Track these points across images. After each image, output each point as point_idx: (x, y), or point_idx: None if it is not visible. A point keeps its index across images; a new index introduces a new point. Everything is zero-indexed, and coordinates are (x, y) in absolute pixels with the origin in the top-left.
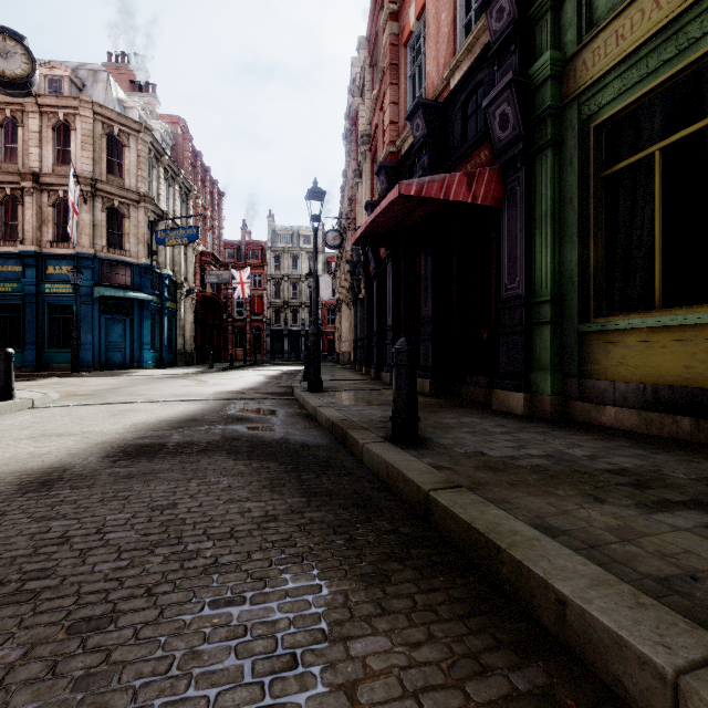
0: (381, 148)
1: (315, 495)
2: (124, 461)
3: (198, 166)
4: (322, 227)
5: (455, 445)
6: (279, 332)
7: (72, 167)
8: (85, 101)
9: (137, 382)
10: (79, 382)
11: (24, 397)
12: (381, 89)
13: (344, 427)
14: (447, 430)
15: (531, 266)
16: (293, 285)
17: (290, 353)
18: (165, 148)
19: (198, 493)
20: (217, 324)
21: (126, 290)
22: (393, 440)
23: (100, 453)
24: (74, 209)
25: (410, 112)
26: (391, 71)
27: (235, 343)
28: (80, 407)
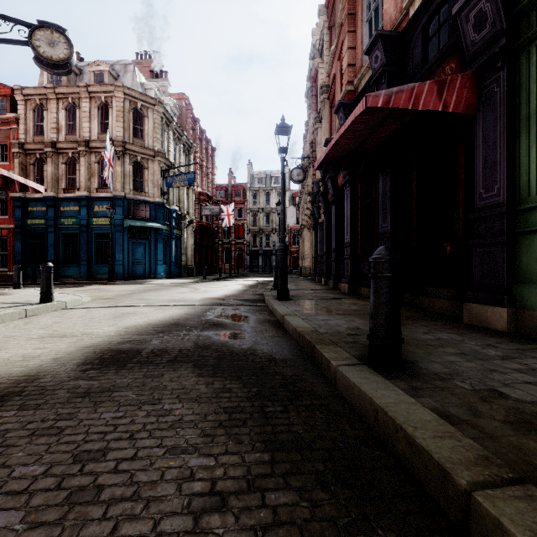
0: (338, 93)
1: (282, 447)
2: (93, 371)
3: (197, 129)
4: (288, 170)
5: (451, 374)
6: (256, 251)
7: (108, 133)
8: (118, 86)
9: (149, 289)
10: (109, 288)
11: (61, 300)
12: (338, 42)
13: (312, 341)
14: (428, 350)
15: (514, 170)
16: (266, 216)
17: (264, 267)
18: (173, 116)
19: (140, 431)
20: (210, 246)
21: (146, 221)
22: (371, 364)
23: (80, 358)
24: (110, 163)
25: (369, 46)
26: (348, 20)
27: (223, 260)
28: (97, 309)
